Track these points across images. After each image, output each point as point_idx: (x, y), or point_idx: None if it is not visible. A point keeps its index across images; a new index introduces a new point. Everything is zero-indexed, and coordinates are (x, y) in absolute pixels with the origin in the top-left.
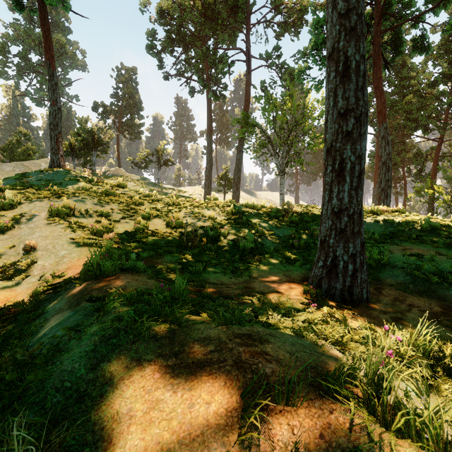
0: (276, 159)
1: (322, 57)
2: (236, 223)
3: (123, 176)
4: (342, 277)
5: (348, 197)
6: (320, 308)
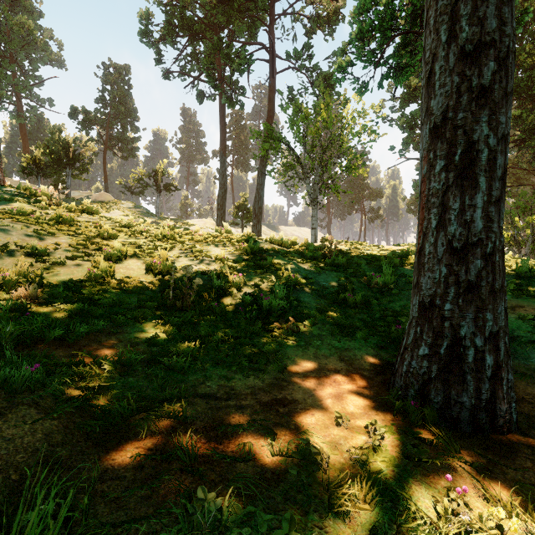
0: (307, 184)
1: (368, 51)
2: (258, 266)
3: (110, 203)
4: (474, 381)
5: (483, 218)
6: (454, 473)
